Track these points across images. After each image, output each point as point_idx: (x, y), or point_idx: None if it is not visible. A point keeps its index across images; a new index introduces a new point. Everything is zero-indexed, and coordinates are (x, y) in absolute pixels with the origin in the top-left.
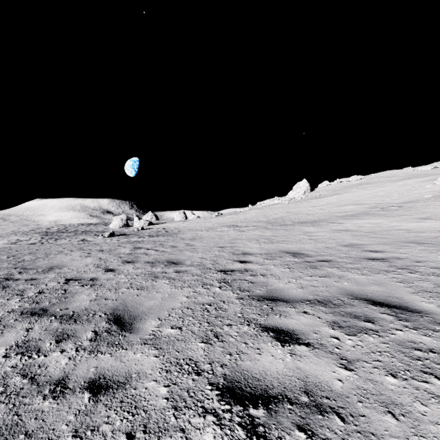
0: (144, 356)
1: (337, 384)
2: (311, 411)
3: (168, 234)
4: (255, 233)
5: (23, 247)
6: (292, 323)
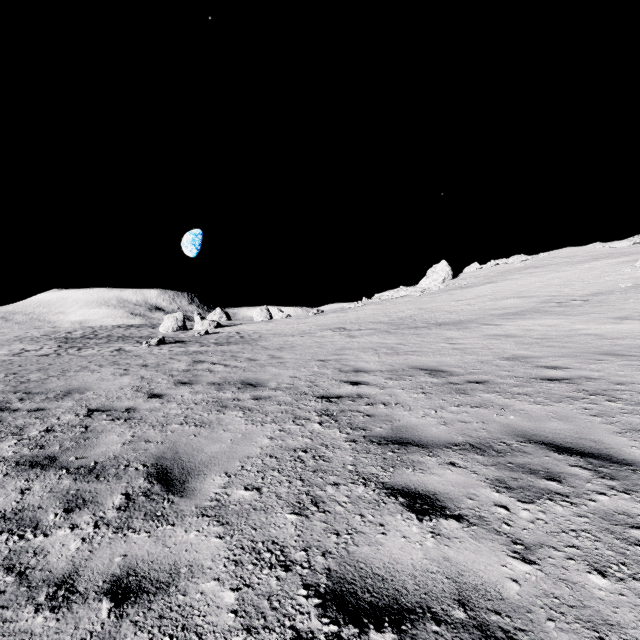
0: (200, 536)
1: (510, 588)
2: (471, 637)
3: (243, 341)
4: (372, 339)
5: (29, 361)
6: (433, 481)
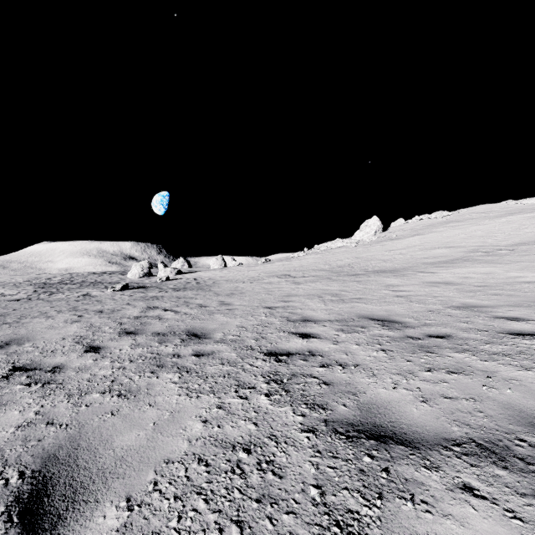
0: None
1: None
2: None
3: (198, 287)
4: (316, 286)
5: None
6: None
